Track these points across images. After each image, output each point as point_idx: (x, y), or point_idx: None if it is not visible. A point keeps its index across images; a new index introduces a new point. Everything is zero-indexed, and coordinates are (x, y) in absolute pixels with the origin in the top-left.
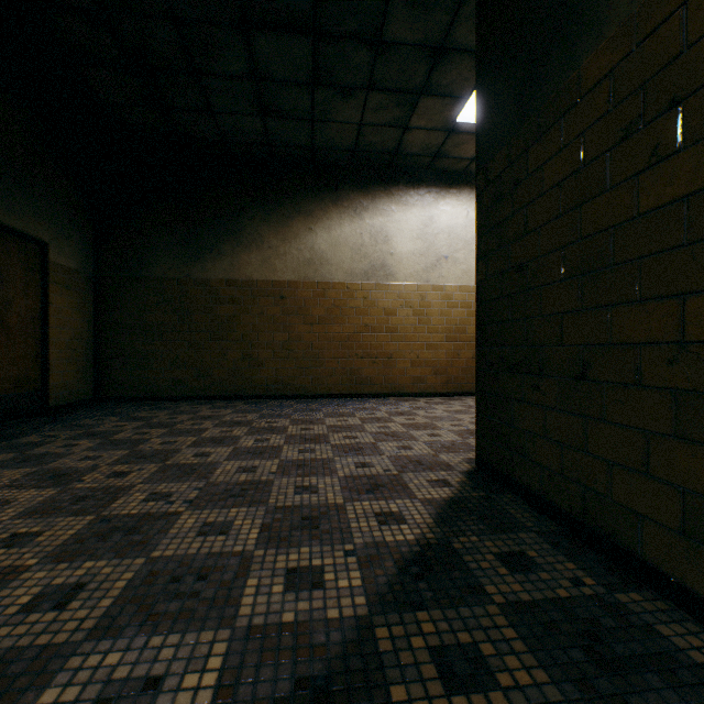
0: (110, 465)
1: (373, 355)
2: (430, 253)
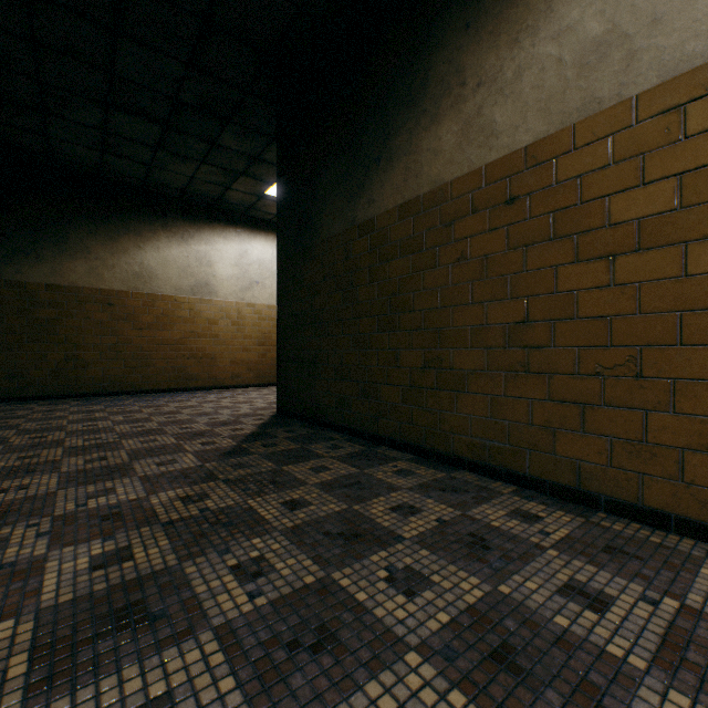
0: (18, 436)
1: (199, 356)
2: (246, 278)
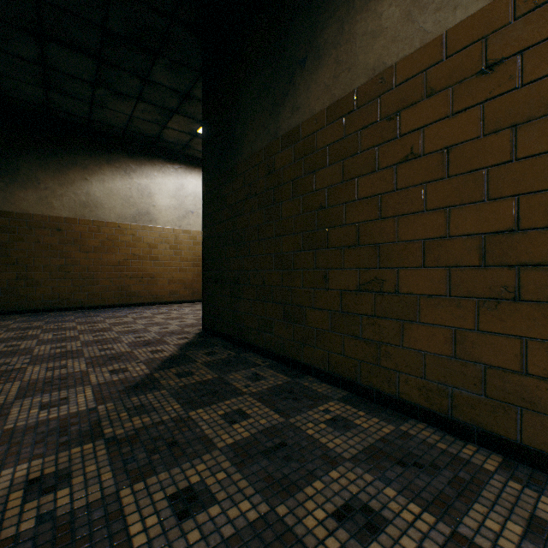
0: None
1: (140, 276)
2: (182, 208)
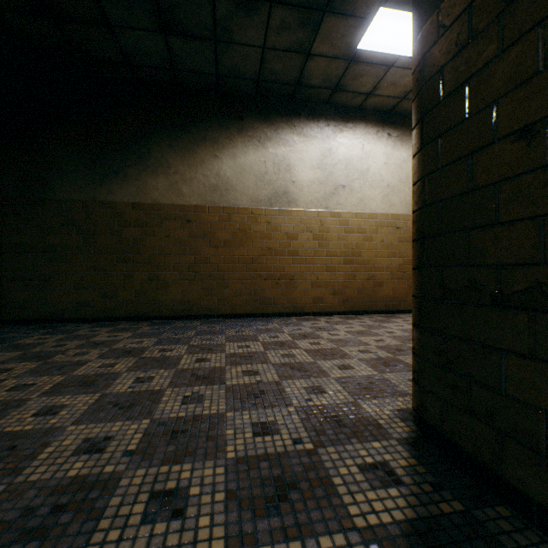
0: None
1: (276, 277)
2: (329, 182)
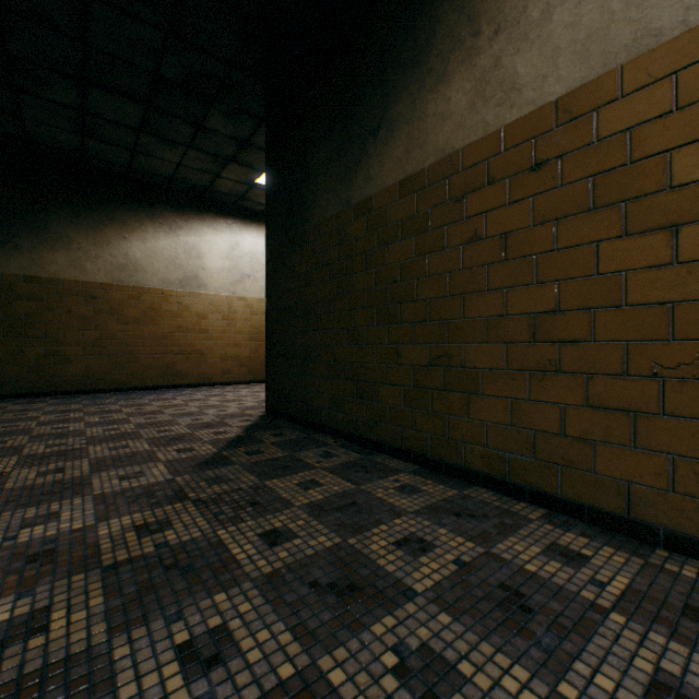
0: None
1: (187, 352)
2: (237, 271)
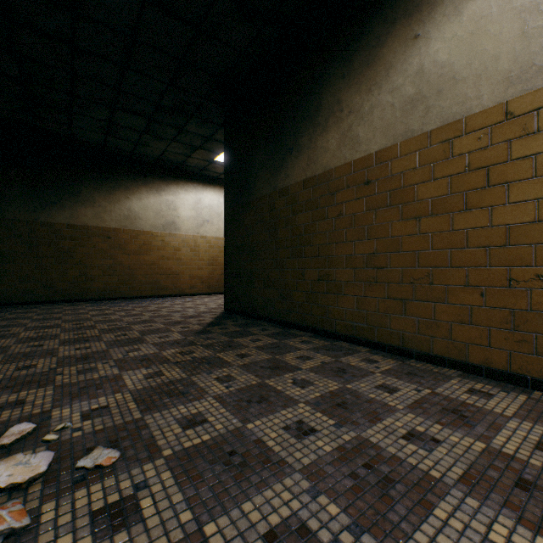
0: (65, 323)
1: (168, 273)
2: (200, 218)
